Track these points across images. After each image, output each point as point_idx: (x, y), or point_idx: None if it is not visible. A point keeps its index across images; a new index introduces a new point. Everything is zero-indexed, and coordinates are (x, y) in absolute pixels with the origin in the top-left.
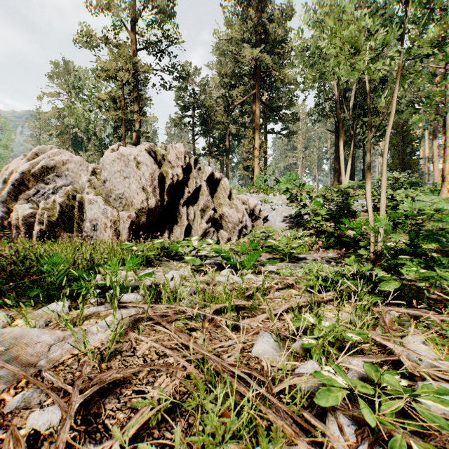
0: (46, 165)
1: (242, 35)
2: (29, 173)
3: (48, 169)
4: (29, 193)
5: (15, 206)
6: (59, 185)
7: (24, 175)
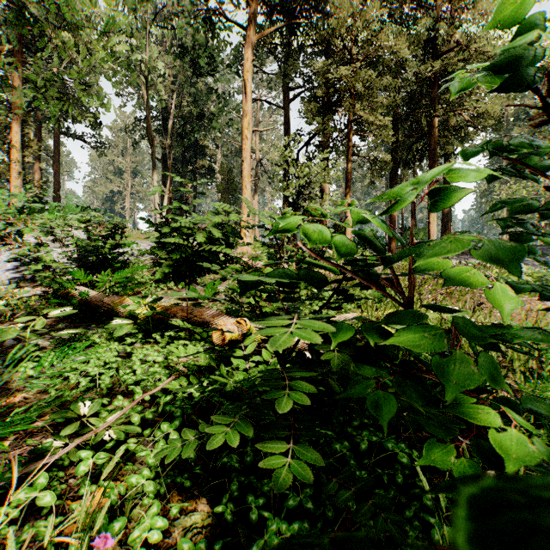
0: None
1: None
2: None
3: None
4: None
5: None
6: None
7: None
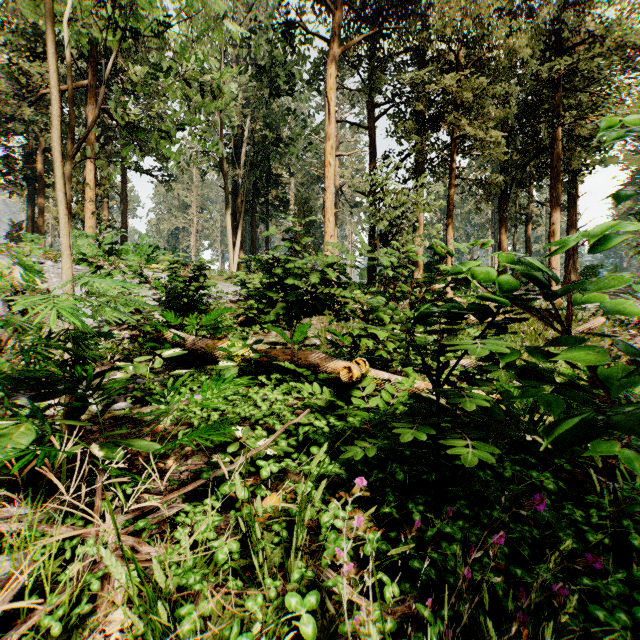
0: None
1: None
2: None
3: None
4: None
5: None
6: None
7: None
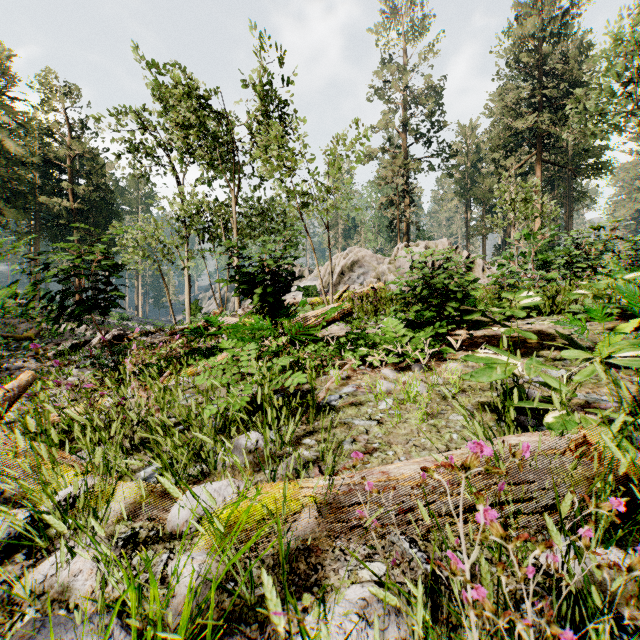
0: (354, 260)
1: (530, 68)
2: (345, 267)
3: (354, 263)
4: (345, 279)
5: (351, 286)
6: (361, 273)
7: (342, 268)
